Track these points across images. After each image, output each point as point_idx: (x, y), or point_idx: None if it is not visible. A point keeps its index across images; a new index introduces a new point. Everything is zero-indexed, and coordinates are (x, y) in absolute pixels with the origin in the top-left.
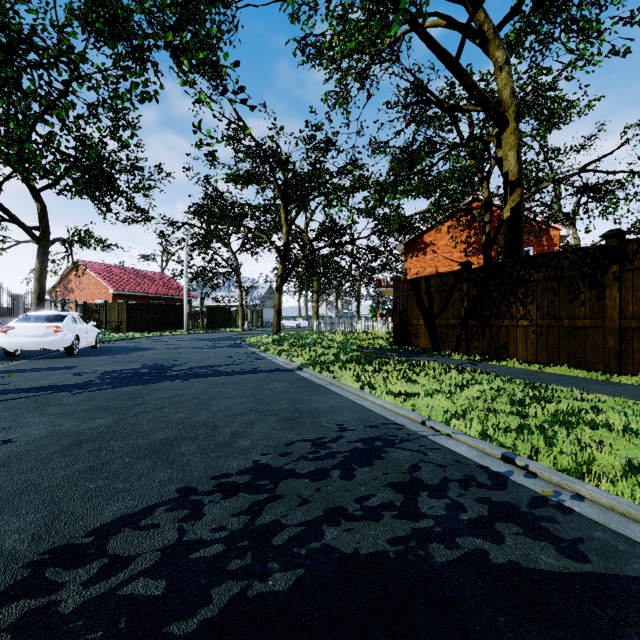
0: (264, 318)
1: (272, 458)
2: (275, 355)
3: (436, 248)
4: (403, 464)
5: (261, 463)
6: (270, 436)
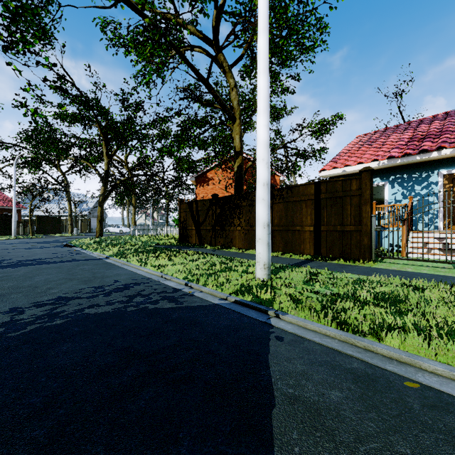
0: (92, 226)
1: (69, 294)
2: (93, 251)
3: (215, 181)
4: (138, 290)
5: (62, 296)
6: (71, 287)
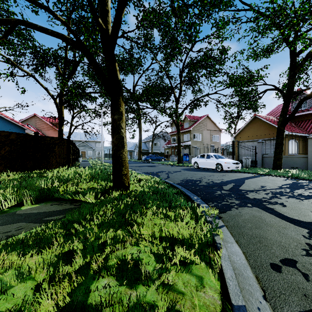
0: None
1: None
2: None
3: None
4: None
5: None
6: None
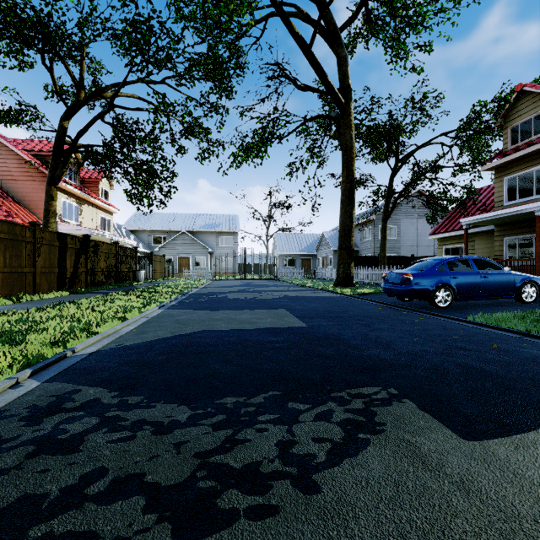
0: None
1: None
2: None
3: None
4: None
5: None
6: None
